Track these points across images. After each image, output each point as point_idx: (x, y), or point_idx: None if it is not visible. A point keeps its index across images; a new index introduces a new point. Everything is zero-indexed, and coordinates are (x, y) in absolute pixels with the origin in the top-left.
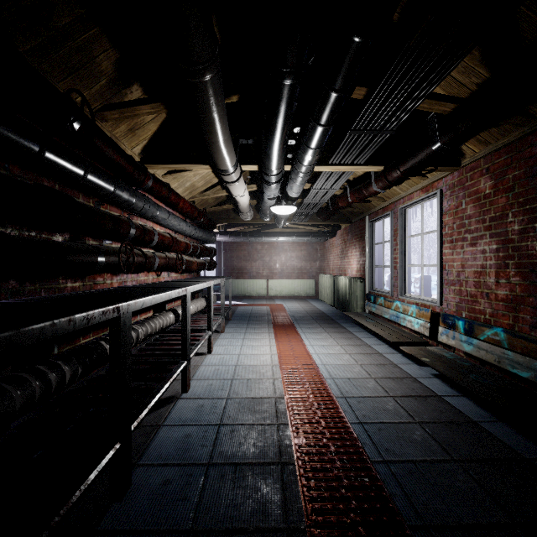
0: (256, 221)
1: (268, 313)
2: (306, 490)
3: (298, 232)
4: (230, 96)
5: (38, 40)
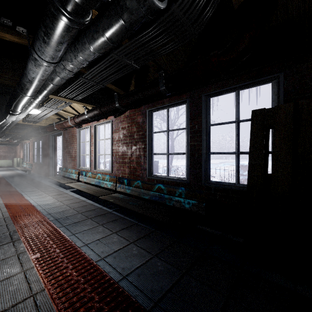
0: None
1: None
2: None
3: (1, 143)
4: None
5: None
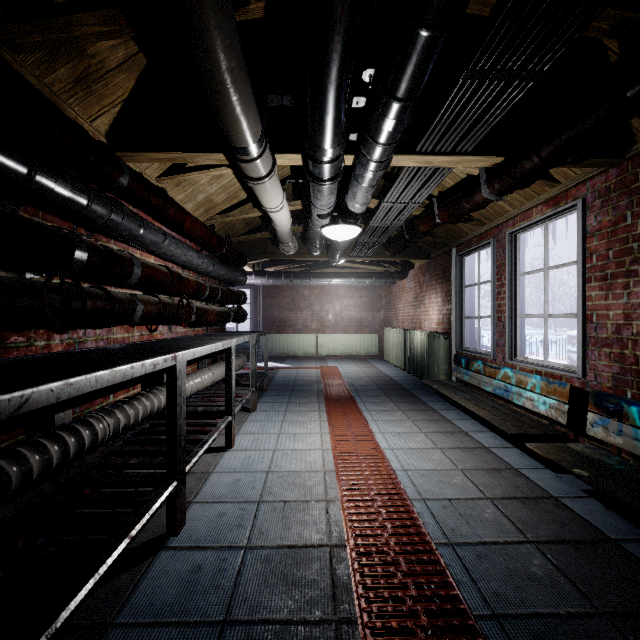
0: (302, 257)
1: (319, 380)
2: None
3: (357, 273)
4: (248, 4)
5: None
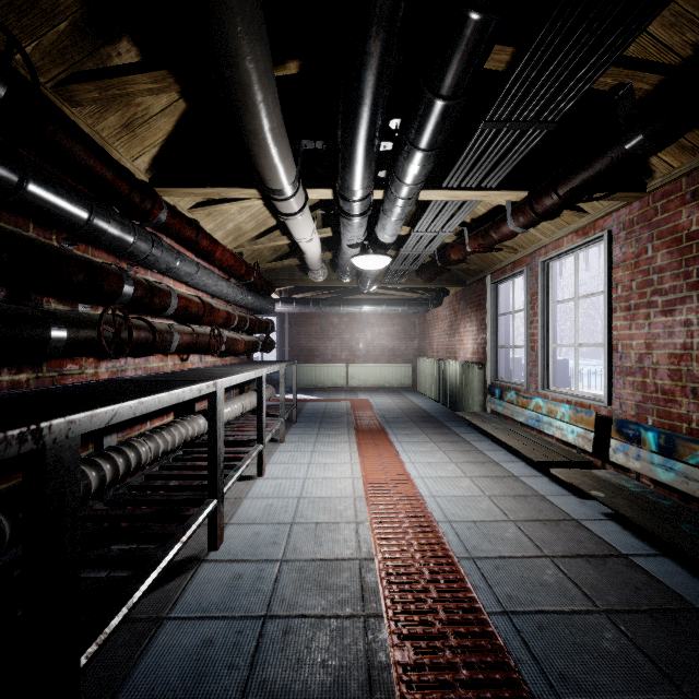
0: (331, 284)
1: (349, 412)
2: None
3: (389, 300)
4: (285, 63)
5: None
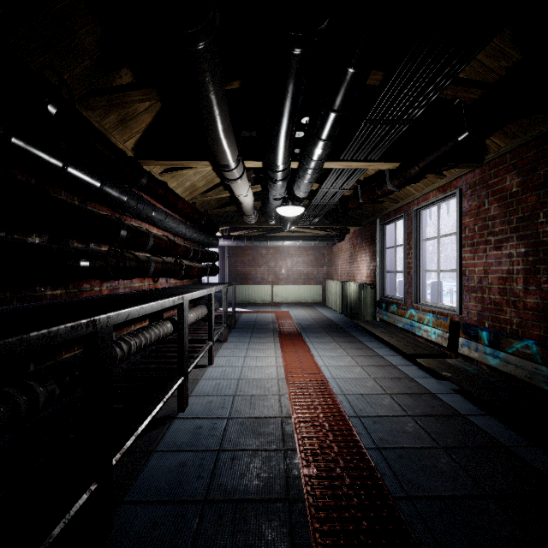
0: (261, 225)
1: (274, 321)
2: (319, 536)
3: (304, 236)
4: (231, 82)
5: (4, 7)
